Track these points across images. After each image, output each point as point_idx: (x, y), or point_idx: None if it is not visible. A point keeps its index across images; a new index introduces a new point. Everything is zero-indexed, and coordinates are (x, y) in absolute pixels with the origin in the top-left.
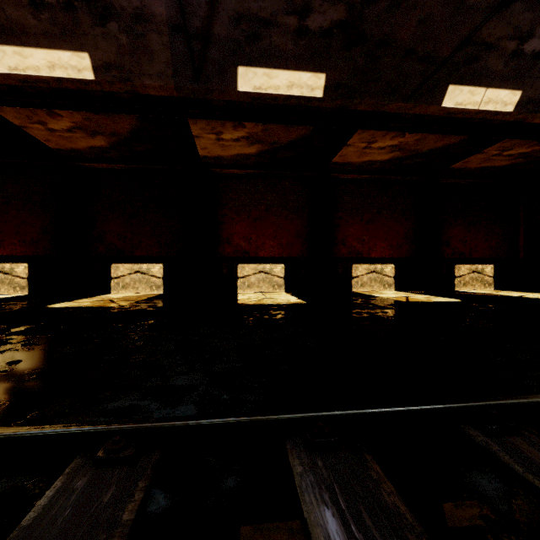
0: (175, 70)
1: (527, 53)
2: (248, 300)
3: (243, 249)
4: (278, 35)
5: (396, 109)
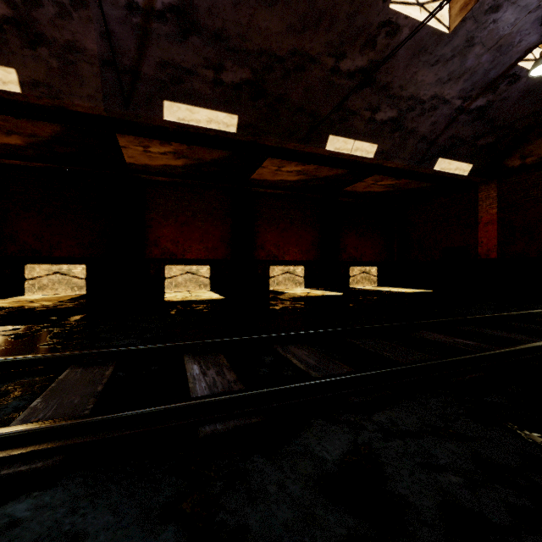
0: (105, 95)
1: (378, 120)
2: (174, 298)
3: (170, 251)
4: (199, 82)
5: (294, 147)
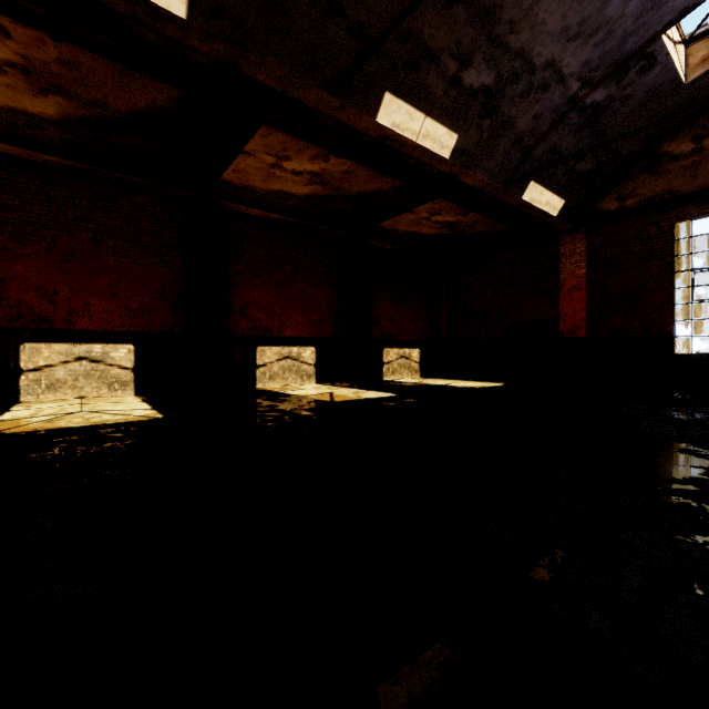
0: None
1: (466, 86)
2: (22, 422)
3: (35, 312)
4: None
5: (318, 102)
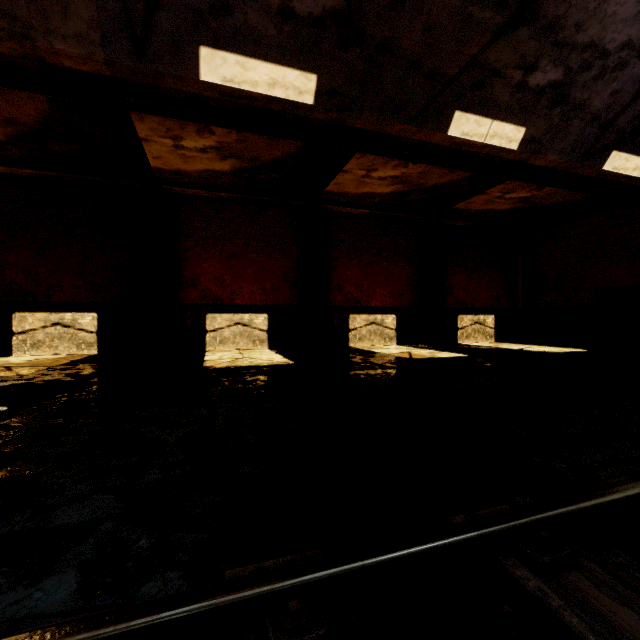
0: (104, 35)
1: (532, 87)
2: (218, 362)
3: (214, 294)
4: (256, 13)
5: (400, 131)
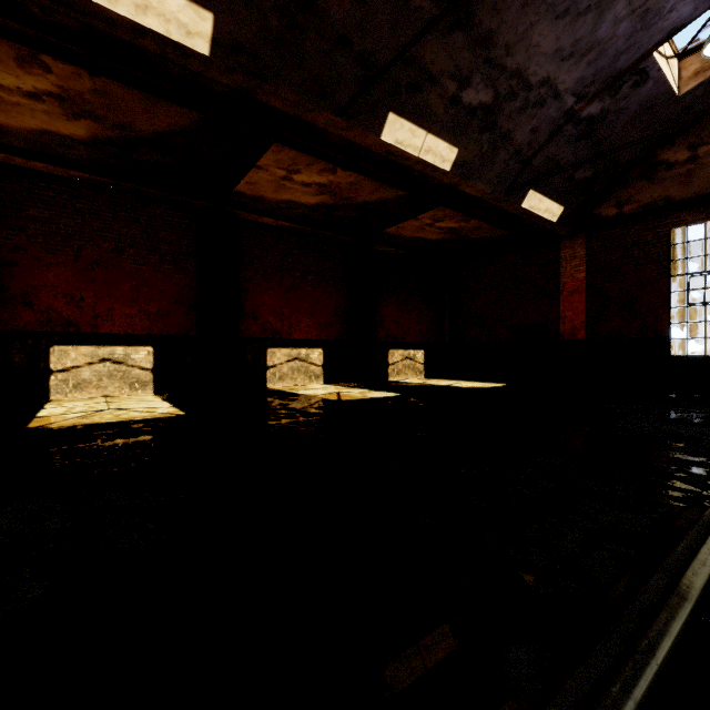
0: None
1: (465, 104)
2: (60, 418)
3: (64, 317)
4: None
5: (326, 123)
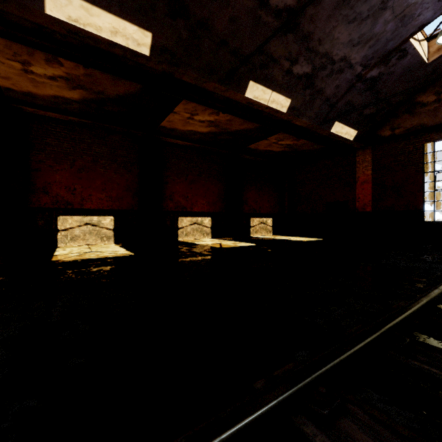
0: None
1: (295, 74)
2: (67, 256)
3: (65, 200)
4: None
5: (213, 88)
